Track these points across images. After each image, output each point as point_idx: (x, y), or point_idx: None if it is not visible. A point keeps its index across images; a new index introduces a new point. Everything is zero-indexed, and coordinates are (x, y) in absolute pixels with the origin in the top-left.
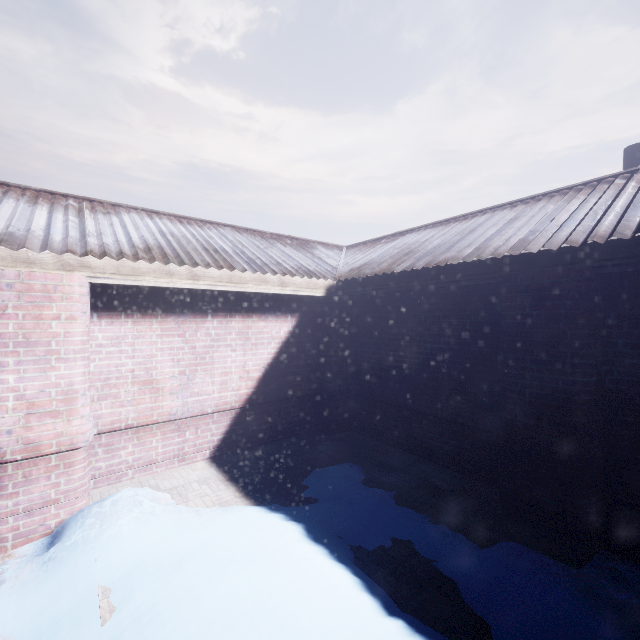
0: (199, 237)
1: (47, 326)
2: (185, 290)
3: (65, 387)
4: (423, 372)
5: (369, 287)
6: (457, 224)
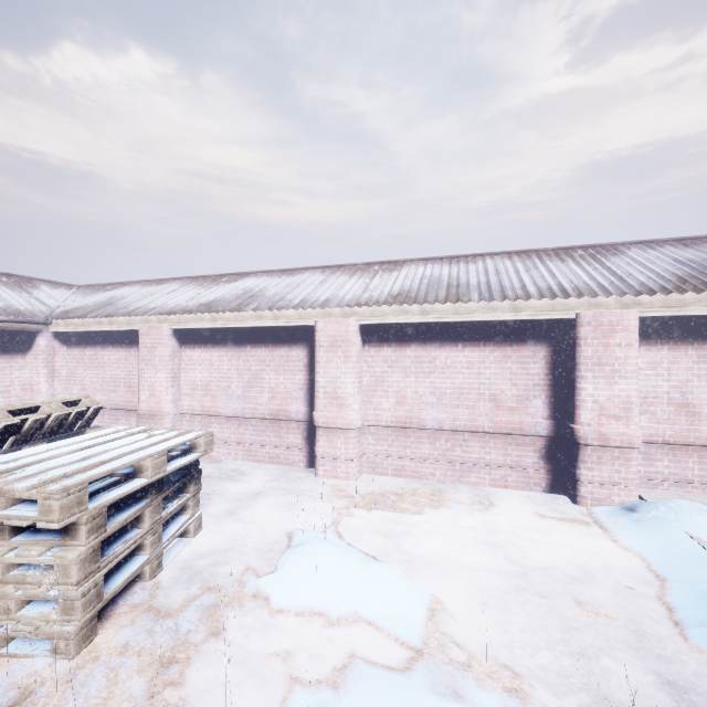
0: None
1: (611, 351)
2: None
3: (624, 398)
4: None
5: None
6: None
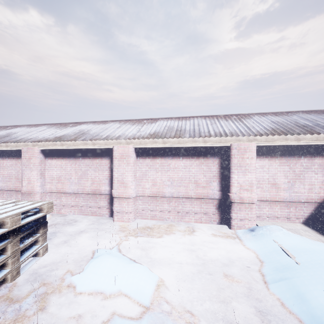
0: (289, 120)
1: (245, 161)
2: (290, 145)
3: (250, 181)
4: None
5: None
6: None
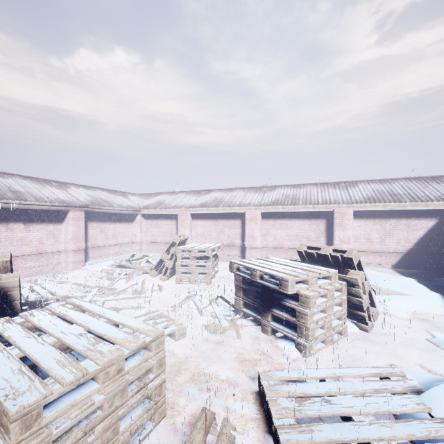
0: (388, 189)
1: (344, 221)
2: (381, 210)
3: (348, 236)
4: None
5: None
6: None
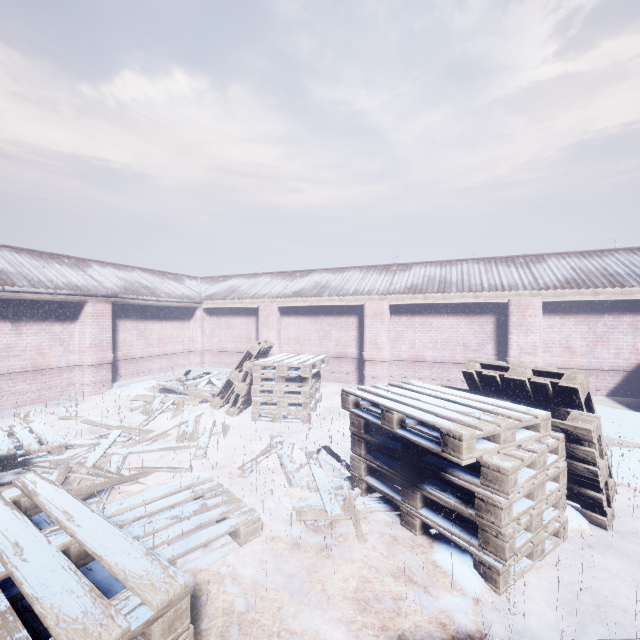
0: (598, 266)
1: (526, 319)
2: (589, 300)
3: (533, 343)
4: None
5: None
6: None
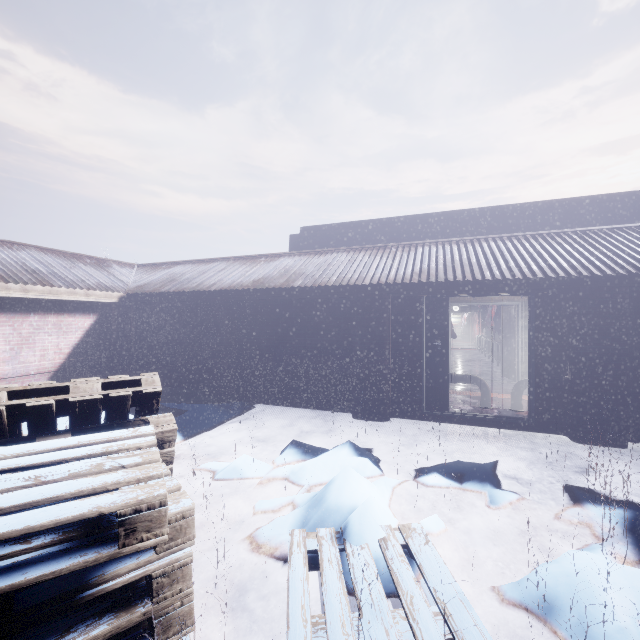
0: (15, 259)
1: None
2: (14, 297)
3: None
4: (177, 343)
5: (147, 299)
6: (204, 265)
